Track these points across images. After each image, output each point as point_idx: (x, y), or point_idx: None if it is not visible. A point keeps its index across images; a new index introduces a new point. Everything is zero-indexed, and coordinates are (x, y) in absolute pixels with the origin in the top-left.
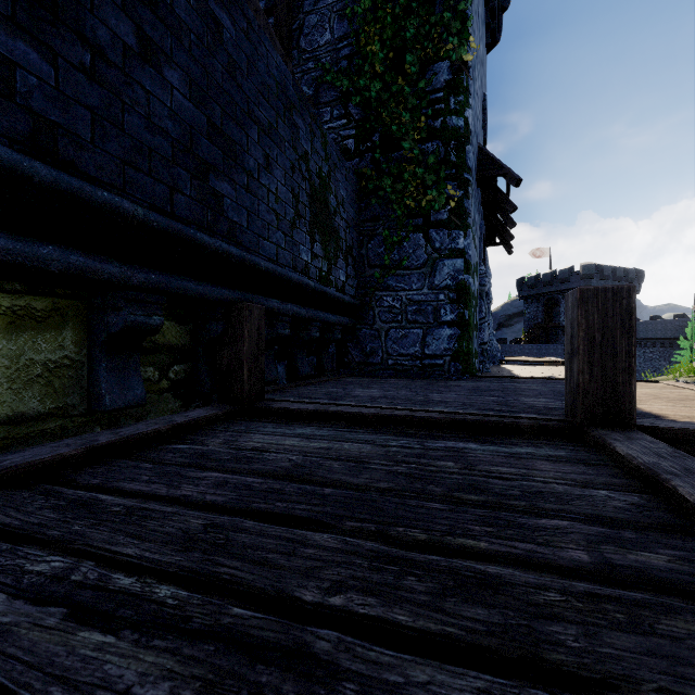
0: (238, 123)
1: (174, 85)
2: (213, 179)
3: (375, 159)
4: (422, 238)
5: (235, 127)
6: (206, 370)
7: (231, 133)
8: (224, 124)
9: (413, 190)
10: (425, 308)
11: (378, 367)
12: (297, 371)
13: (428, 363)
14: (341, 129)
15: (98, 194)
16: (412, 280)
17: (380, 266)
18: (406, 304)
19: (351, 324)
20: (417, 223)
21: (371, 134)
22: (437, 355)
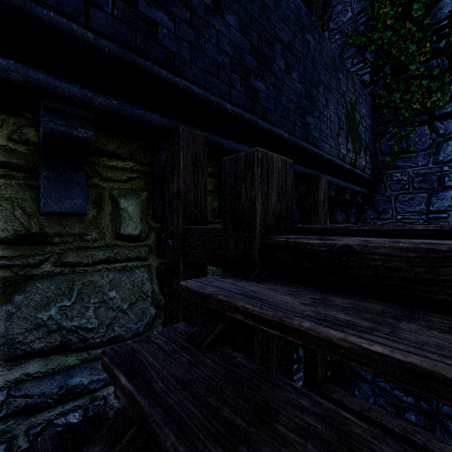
0: (315, 87)
1: (294, 79)
2: (306, 117)
3: (386, 83)
4: (427, 129)
5: (314, 89)
6: (298, 210)
7: (312, 93)
8: (310, 89)
9: (418, 97)
10: (429, 178)
11: (388, 221)
12: (335, 219)
13: (432, 216)
14: (359, 70)
15: (277, 131)
16: (417, 160)
17: (390, 153)
18: (412, 177)
19: (367, 193)
20: (422, 119)
21: (383, 67)
22: (441, 211)
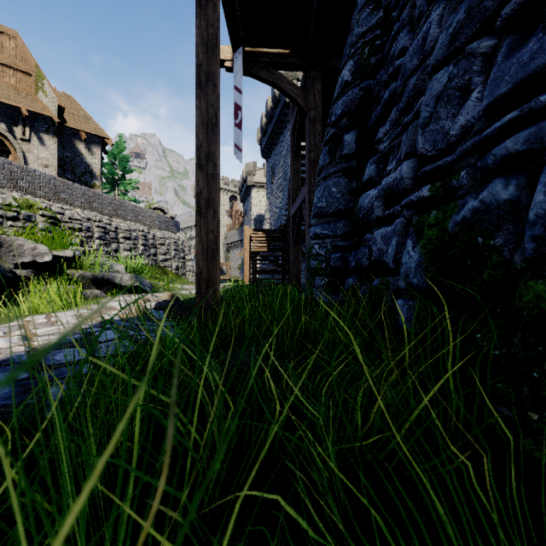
0: None
1: None
2: None
3: None
4: None
5: None
6: None
7: None
8: None
9: None
10: None
11: None
12: None
13: None
14: None
15: None
16: None
17: None
18: None
19: None
20: None
21: None
22: None
